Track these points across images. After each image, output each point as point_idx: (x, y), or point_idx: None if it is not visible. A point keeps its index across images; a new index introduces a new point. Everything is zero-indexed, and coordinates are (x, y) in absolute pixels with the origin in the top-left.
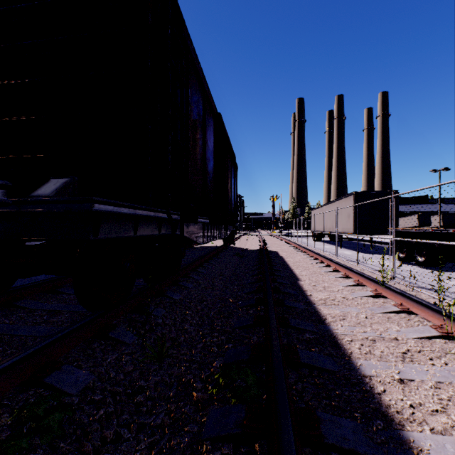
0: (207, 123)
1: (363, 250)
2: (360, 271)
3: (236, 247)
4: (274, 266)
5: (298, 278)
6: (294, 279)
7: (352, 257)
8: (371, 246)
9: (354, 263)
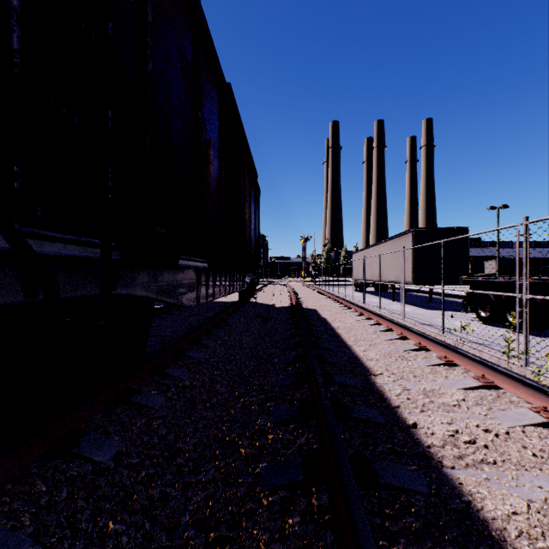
0: (205, 89)
1: (423, 305)
2: (479, 357)
3: (258, 302)
4: (319, 339)
5: (367, 368)
6: (363, 372)
7: (417, 317)
8: (431, 299)
9: (431, 328)
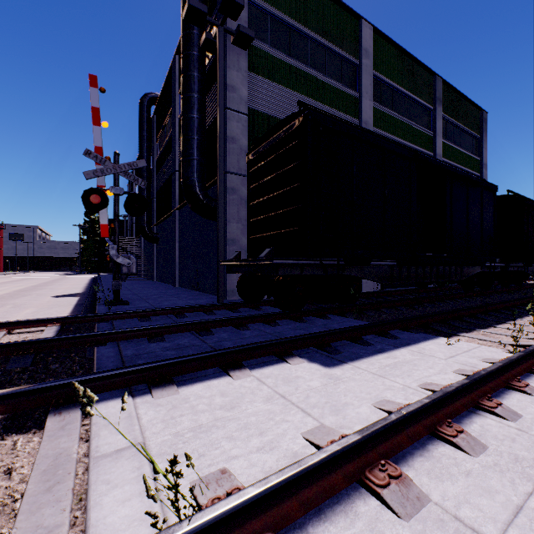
0: None
1: None
2: None
3: None
4: None
5: None
6: None
7: None
8: None
9: None
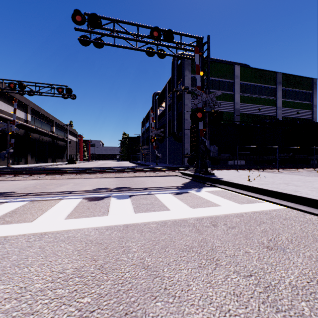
0: None
1: None
2: None
3: None
4: None
5: None
6: None
7: None
8: None
9: None
